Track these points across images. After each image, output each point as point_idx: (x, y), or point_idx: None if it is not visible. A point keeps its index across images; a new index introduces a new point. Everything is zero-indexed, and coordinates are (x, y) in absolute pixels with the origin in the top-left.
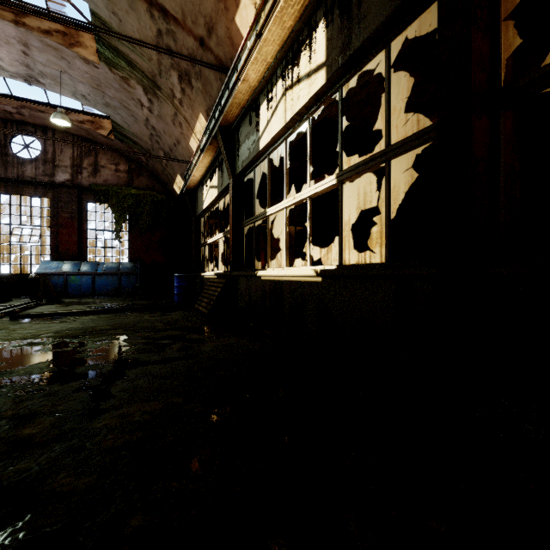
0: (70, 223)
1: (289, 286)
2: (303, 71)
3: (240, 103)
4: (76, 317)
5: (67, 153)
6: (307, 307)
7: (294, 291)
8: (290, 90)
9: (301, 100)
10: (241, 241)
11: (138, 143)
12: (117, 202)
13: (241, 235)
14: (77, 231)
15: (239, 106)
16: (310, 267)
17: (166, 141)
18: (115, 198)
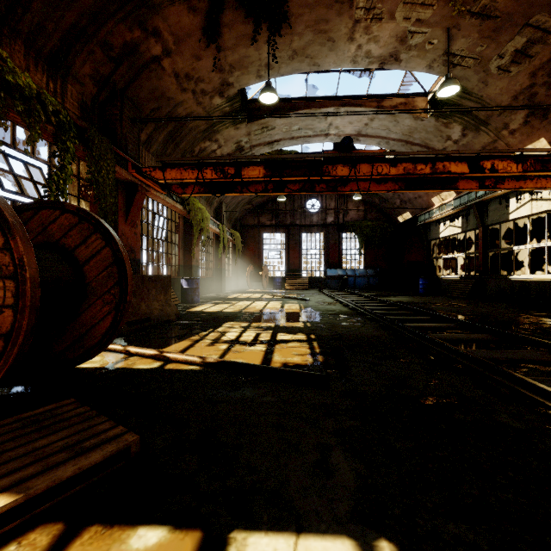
0: (334, 246)
1: (534, 283)
2: (545, 197)
3: (494, 196)
4: (394, 296)
5: (332, 205)
6: (547, 291)
7: (538, 285)
8: (535, 201)
9: (543, 208)
10: (486, 260)
11: (380, 195)
12: (360, 231)
13: (486, 257)
14: (338, 251)
15: (493, 196)
16: (548, 275)
17: (407, 196)
18: (359, 229)
